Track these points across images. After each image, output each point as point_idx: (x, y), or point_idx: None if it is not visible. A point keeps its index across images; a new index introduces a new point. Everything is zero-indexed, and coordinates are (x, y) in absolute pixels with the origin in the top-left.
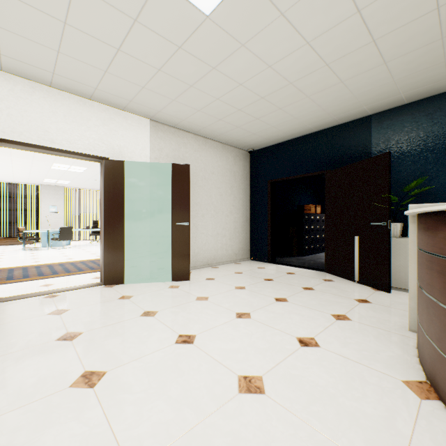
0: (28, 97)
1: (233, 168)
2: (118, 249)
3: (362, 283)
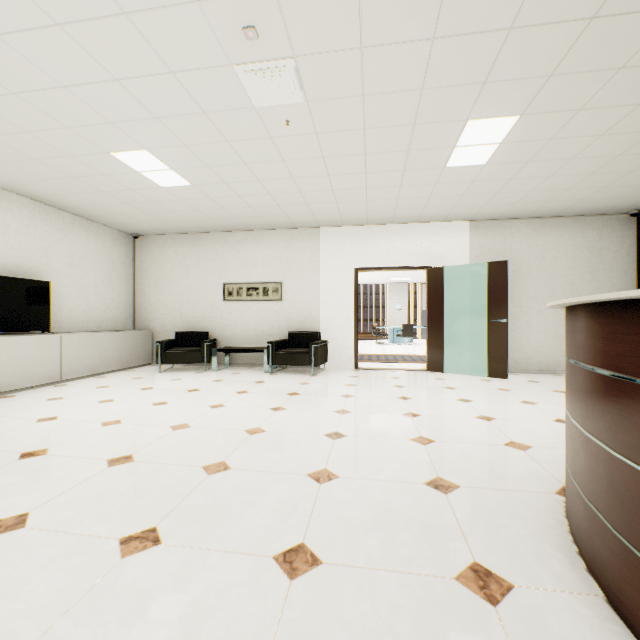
0: (380, 236)
1: (595, 244)
2: (438, 342)
3: None
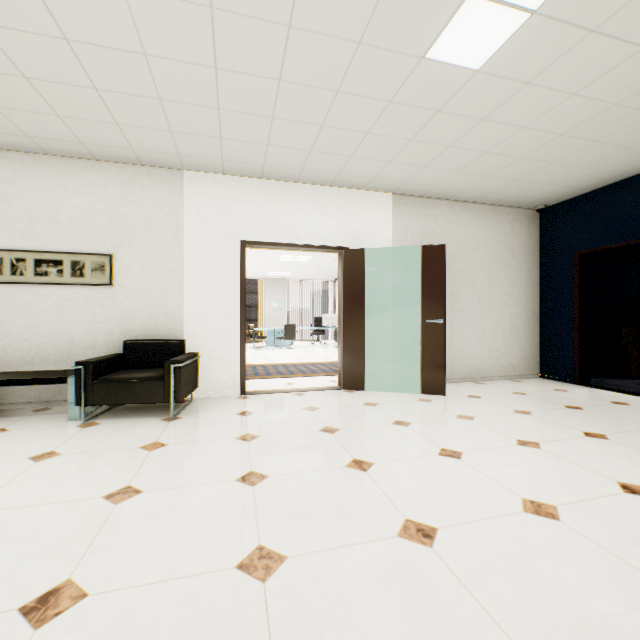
0: (280, 198)
1: (508, 238)
2: (357, 350)
3: None
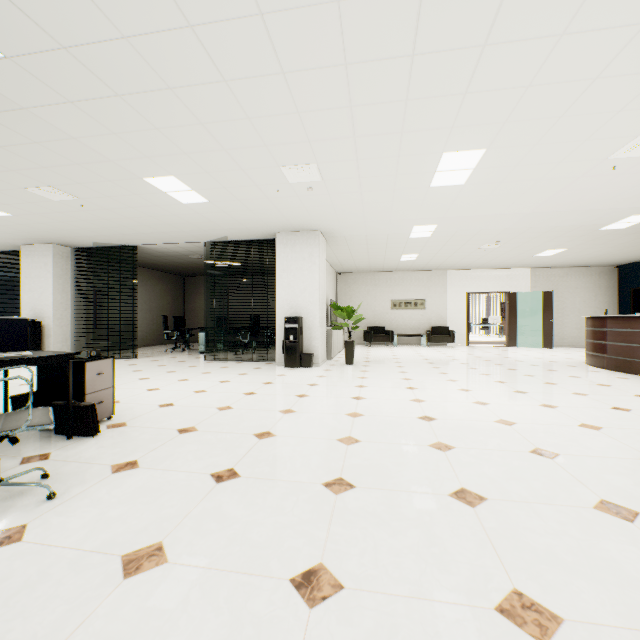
0: (481, 275)
1: (596, 281)
2: (514, 331)
3: None
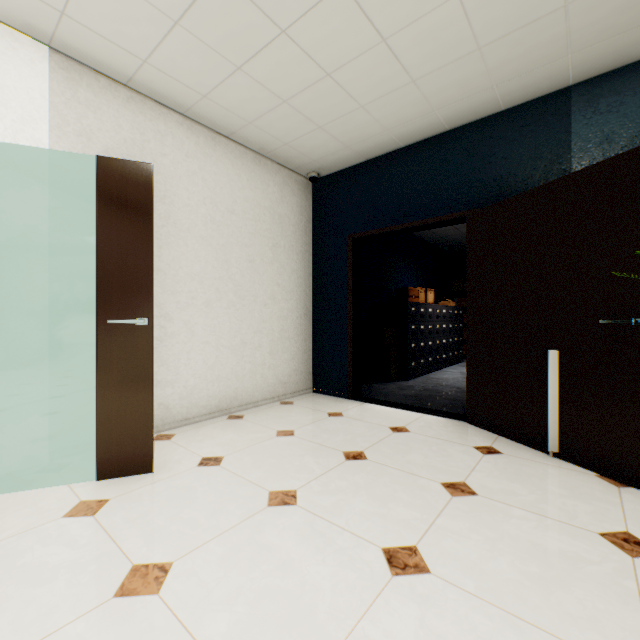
0: None
1: (277, 207)
2: None
3: (570, 461)
